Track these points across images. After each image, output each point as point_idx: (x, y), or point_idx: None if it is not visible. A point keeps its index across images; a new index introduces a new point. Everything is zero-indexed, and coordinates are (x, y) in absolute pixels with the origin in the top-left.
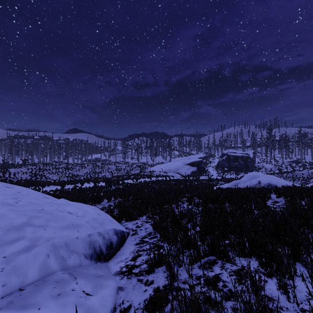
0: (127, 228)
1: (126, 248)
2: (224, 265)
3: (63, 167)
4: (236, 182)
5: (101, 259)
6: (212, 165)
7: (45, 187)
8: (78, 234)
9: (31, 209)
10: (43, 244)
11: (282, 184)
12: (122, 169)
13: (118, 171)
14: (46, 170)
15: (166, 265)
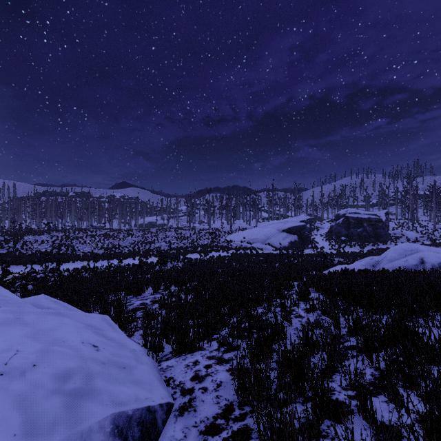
0: (170, 380)
1: None
2: None
3: (102, 234)
4: (375, 259)
5: None
6: (321, 232)
7: (68, 264)
8: None
9: None
10: None
11: None
12: (185, 238)
13: (179, 240)
14: (77, 239)
15: None
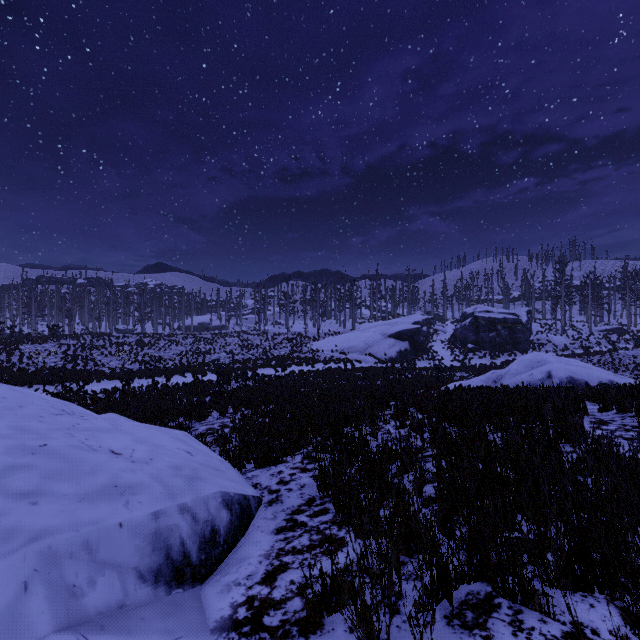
0: (257, 485)
1: (253, 541)
2: (519, 616)
3: (133, 342)
4: (498, 374)
5: (184, 578)
6: (442, 337)
7: (92, 384)
8: (126, 512)
9: (13, 445)
10: (15, 553)
11: (601, 378)
12: (253, 346)
13: (246, 350)
14: (97, 349)
15: (355, 611)
